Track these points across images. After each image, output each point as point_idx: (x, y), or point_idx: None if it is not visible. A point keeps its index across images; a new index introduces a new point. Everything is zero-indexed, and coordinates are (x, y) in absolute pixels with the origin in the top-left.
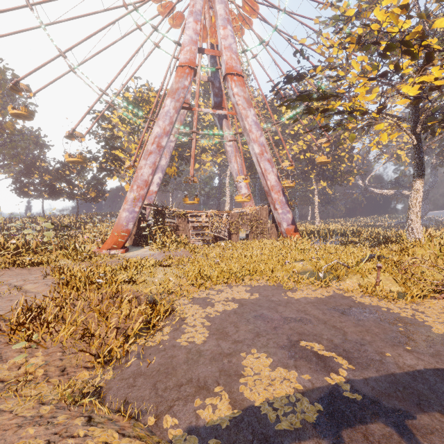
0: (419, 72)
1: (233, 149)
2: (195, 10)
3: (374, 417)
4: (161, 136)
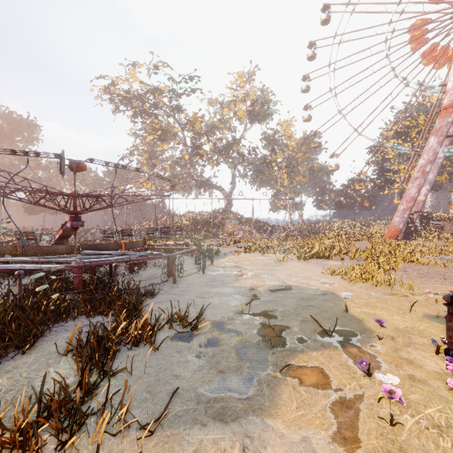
0: None
1: None
2: None
3: None
4: (425, 165)
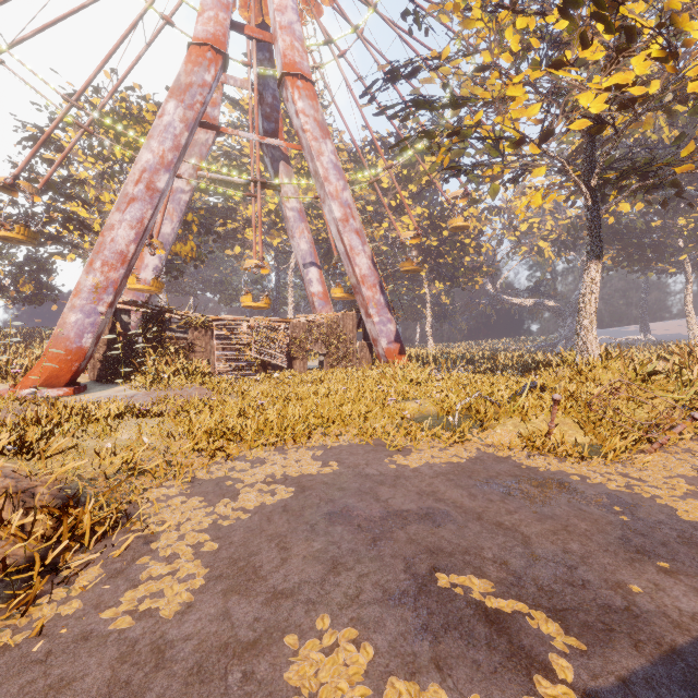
0: (609, 69)
1: (297, 215)
2: None
3: None
4: (155, 169)
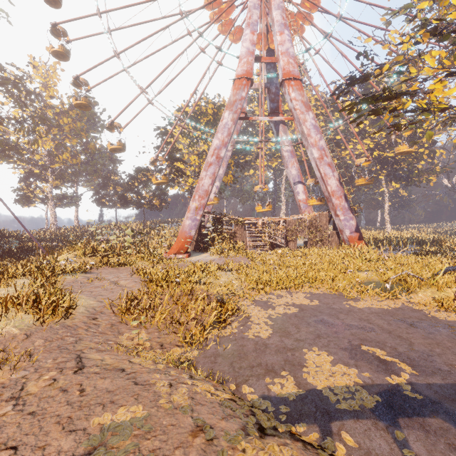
0: None
1: (290, 154)
2: (252, 21)
3: (433, 414)
4: (220, 148)
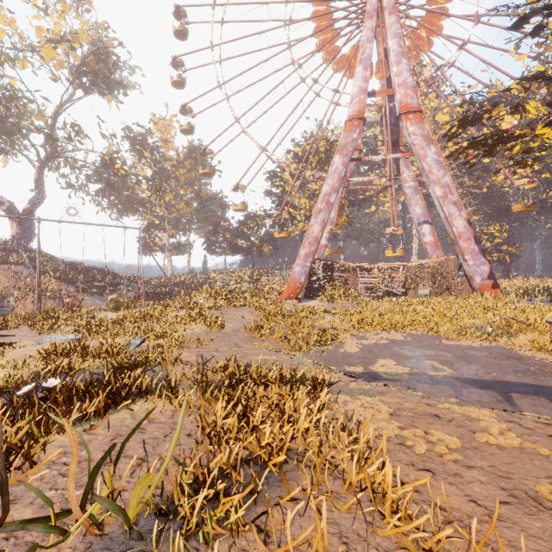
0: None
1: (413, 190)
2: (365, 56)
3: (444, 385)
4: (330, 193)
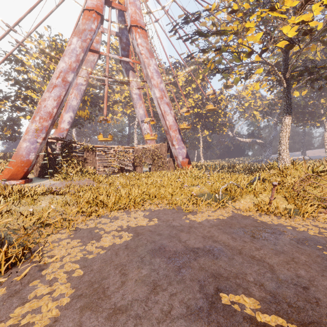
0: (299, 12)
1: (138, 97)
2: None
3: None
4: (66, 71)
